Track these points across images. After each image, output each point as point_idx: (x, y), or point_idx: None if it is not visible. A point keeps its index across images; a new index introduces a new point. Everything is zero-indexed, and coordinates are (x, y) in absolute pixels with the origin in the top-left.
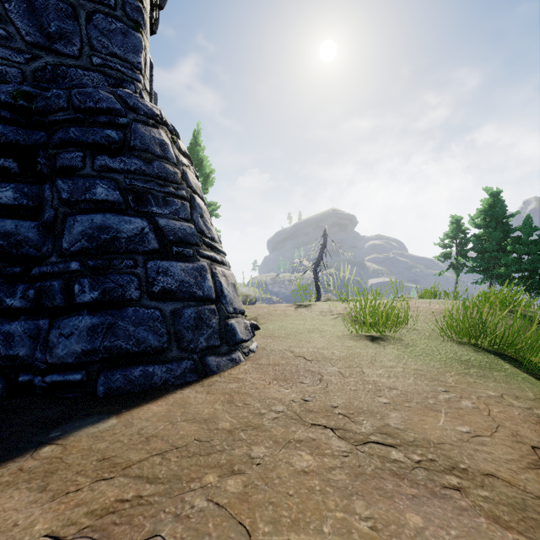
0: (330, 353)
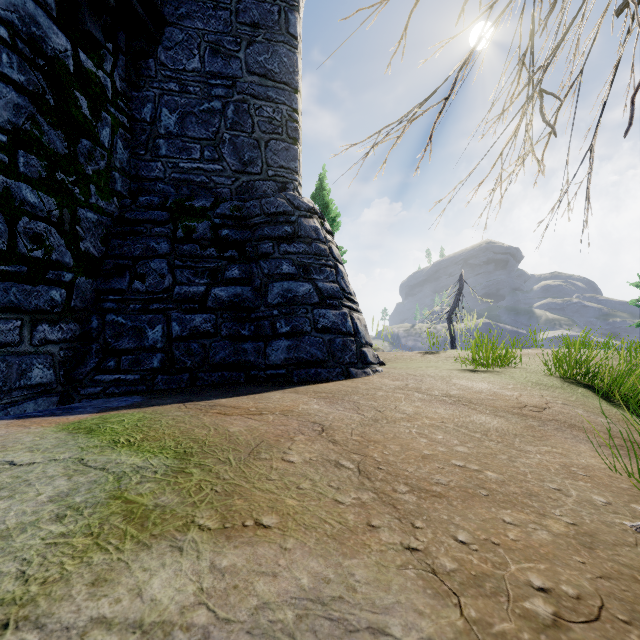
0: (434, 374)
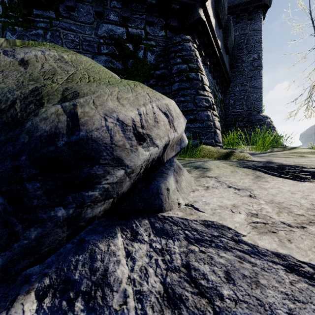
0: None
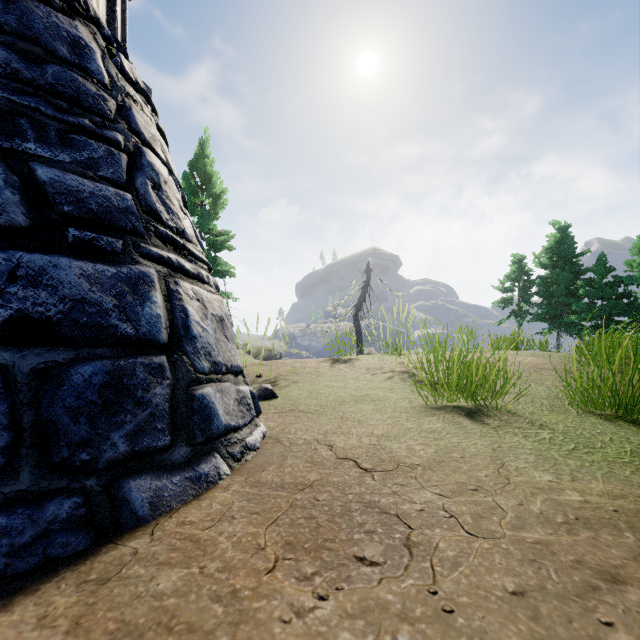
0: (404, 448)
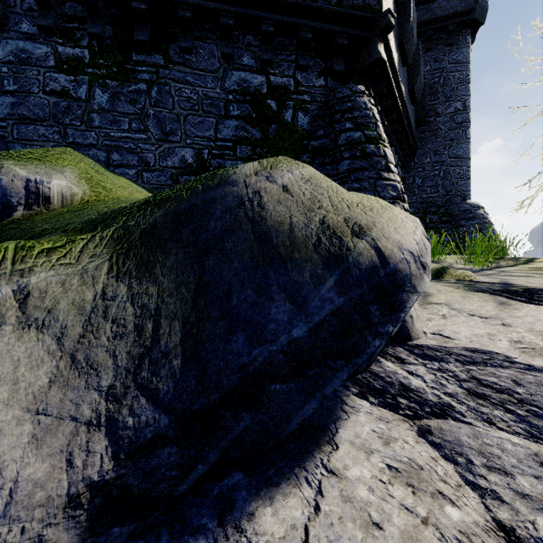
0: None
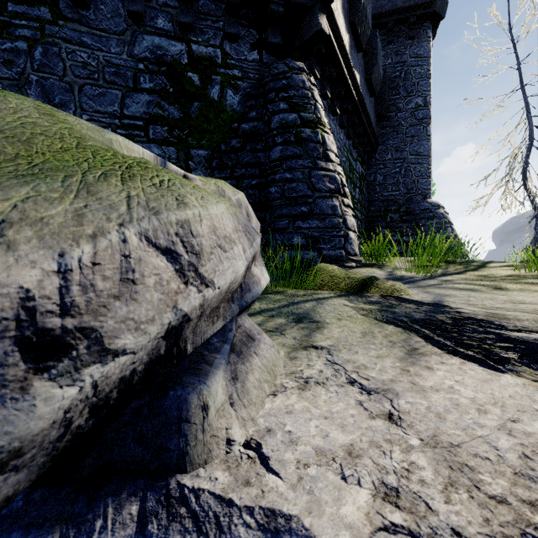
0: None
